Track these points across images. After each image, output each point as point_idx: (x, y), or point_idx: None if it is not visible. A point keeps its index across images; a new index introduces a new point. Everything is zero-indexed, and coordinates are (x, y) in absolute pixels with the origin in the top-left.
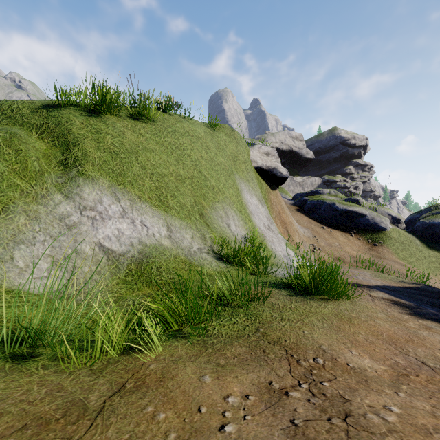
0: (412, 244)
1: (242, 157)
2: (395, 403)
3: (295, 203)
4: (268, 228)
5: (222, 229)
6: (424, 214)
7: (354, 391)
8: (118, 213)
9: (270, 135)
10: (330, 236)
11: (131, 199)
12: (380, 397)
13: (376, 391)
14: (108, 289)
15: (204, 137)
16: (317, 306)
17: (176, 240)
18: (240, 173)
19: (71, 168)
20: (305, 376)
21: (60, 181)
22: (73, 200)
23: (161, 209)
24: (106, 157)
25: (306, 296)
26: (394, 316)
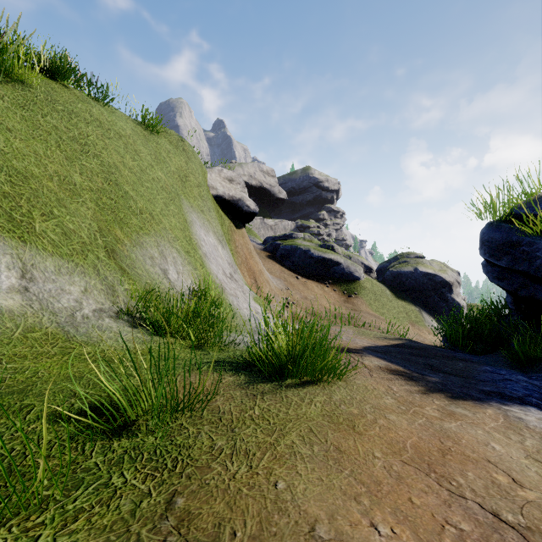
0: (384, 294)
1: (195, 179)
2: None
3: (266, 249)
4: (230, 277)
5: (152, 276)
6: (393, 263)
7: None
8: None
9: (237, 166)
10: (305, 288)
11: None
12: None
13: None
14: None
15: (131, 137)
16: (298, 402)
17: (41, 296)
18: (192, 200)
19: None
20: None
21: None
22: None
23: (12, 235)
24: None
25: (281, 383)
26: (405, 399)
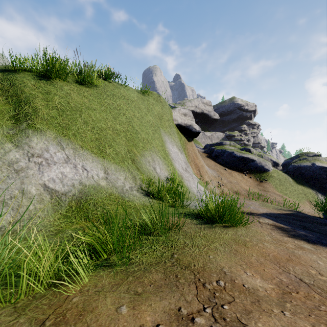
0: (287, 181)
1: (166, 117)
2: (283, 324)
3: (205, 151)
4: (185, 170)
5: (149, 171)
6: (294, 160)
7: (249, 313)
8: (62, 159)
9: (188, 101)
10: (230, 176)
11: (74, 147)
12: (270, 319)
13: (267, 312)
14: (50, 223)
15: (137, 101)
16: (220, 233)
17: (111, 181)
18: (165, 128)
19: (21, 122)
20: (209, 300)
21: (11, 132)
22: (22, 148)
23: (100, 156)
24: (54, 113)
25: (212, 224)
26: (277, 239)
